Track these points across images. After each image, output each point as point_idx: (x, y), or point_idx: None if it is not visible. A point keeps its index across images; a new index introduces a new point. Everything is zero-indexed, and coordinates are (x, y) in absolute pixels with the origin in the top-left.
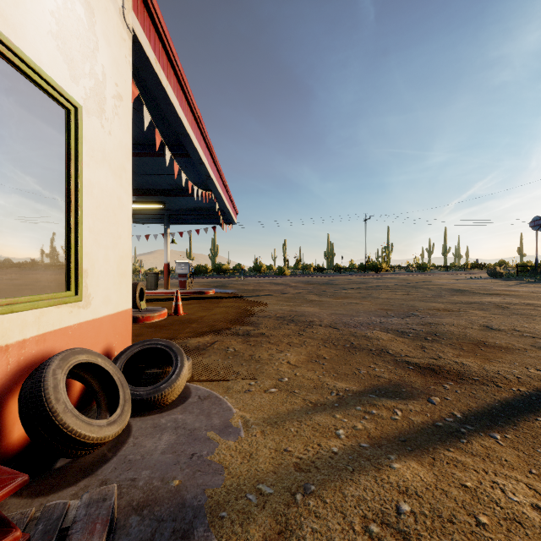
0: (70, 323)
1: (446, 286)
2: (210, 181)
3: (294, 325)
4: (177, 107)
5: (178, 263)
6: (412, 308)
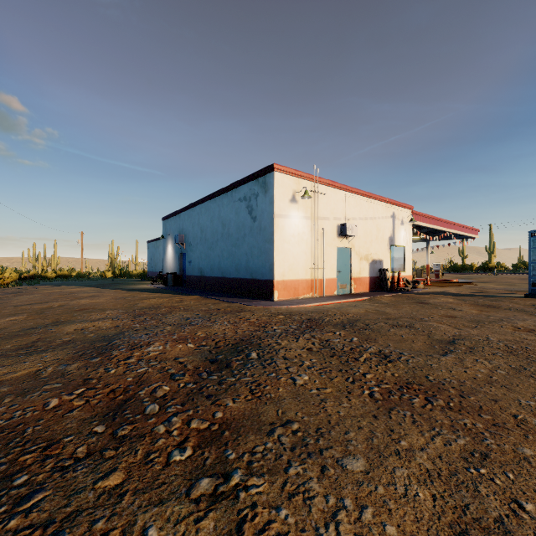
0: (404, 275)
1: None
2: (443, 231)
3: (468, 287)
4: (423, 225)
5: (434, 264)
6: None
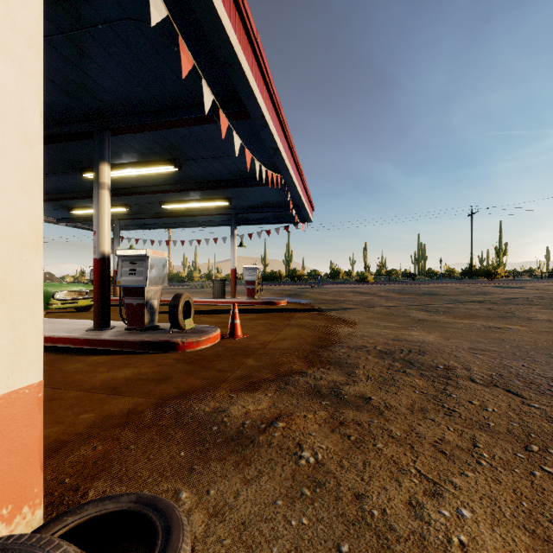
0: None
1: None
2: (278, 157)
3: (419, 376)
4: None
5: (246, 268)
6: None
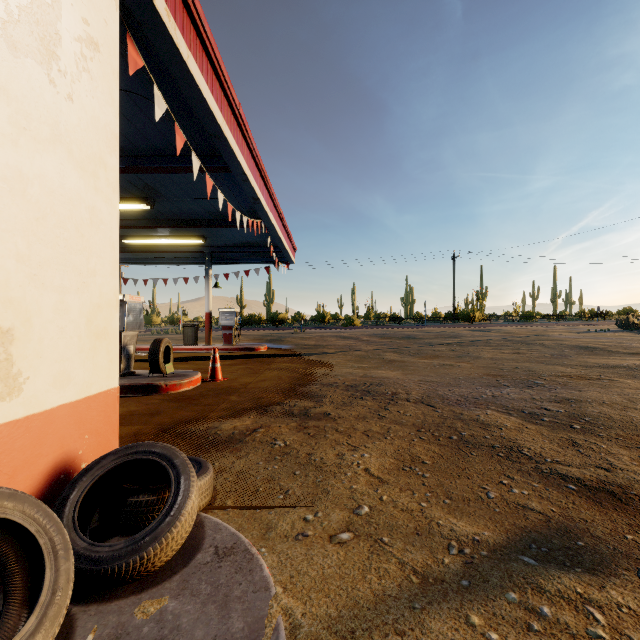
0: None
1: (567, 341)
2: (258, 205)
3: (371, 400)
4: (205, 93)
5: (222, 312)
6: (531, 375)
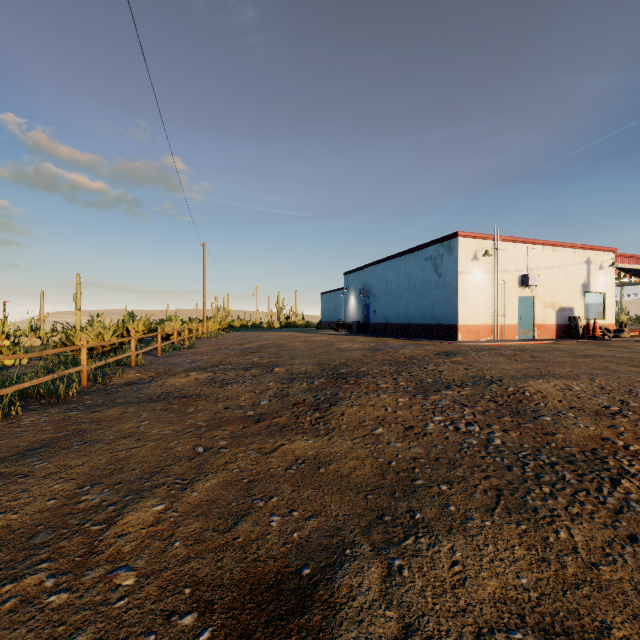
0: (603, 323)
1: None
2: None
3: None
4: (634, 267)
5: None
6: None
